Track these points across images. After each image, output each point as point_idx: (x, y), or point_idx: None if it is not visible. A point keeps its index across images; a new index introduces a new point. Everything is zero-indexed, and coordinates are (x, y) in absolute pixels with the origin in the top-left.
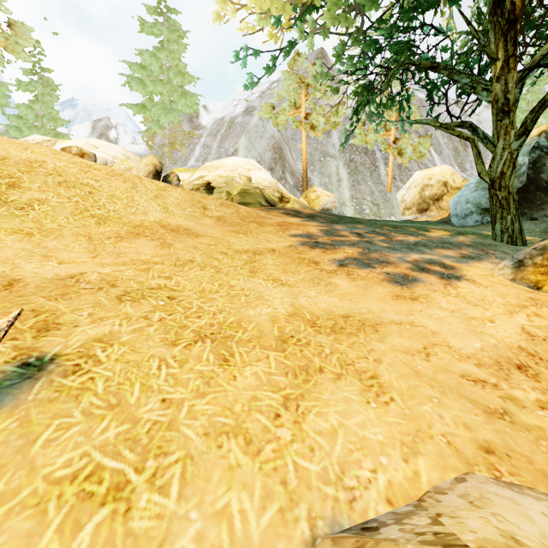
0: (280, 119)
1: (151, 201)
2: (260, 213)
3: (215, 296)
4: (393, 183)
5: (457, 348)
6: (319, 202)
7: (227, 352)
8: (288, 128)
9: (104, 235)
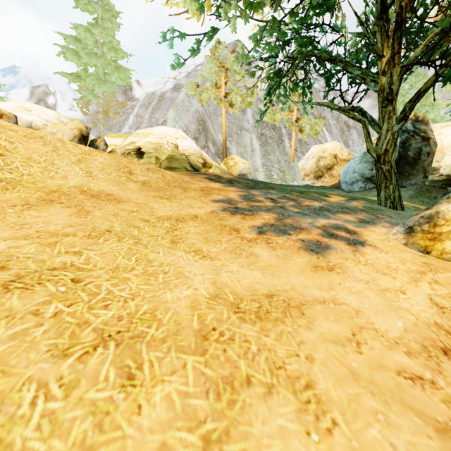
0: (203, 96)
1: (73, 165)
2: (185, 178)
3: (129, 275)
4: (295, 154)
5: (383, 330)
6: (237, 168)
7: (134, 362)
8: (211, 105)
9: (7, 202)
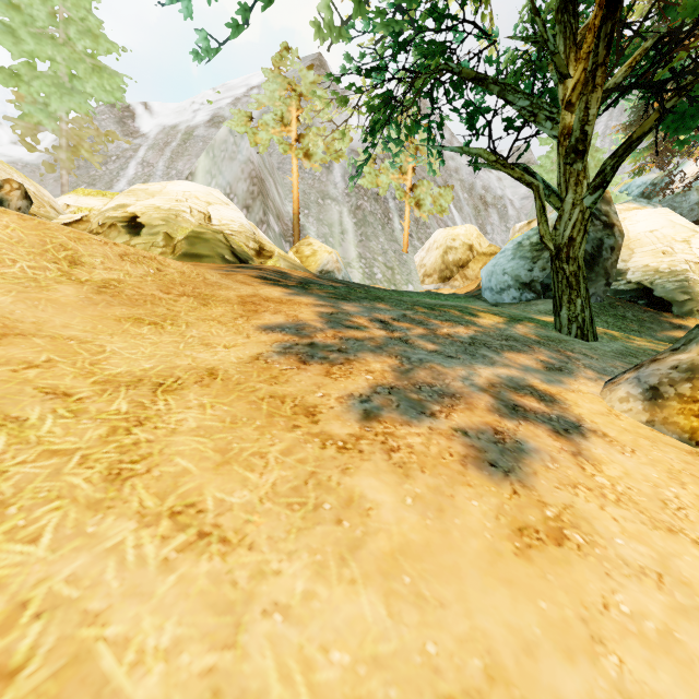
0: (260, 137)
1: None
2: (211, 276)
3: None
4: (410, 242)
5: None
6: (317, 260)
7: None
8: (274, 154)
9: None
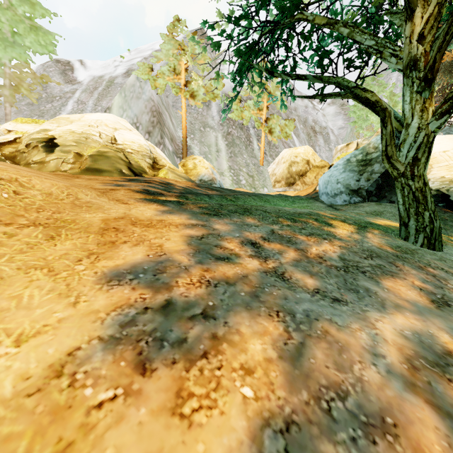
0: (159, 82)
1: None
2: (84, 195)
3: None
4: (264, 158)
5: None
6: (198, 172)
7: None
8: (170, 96)
9: None
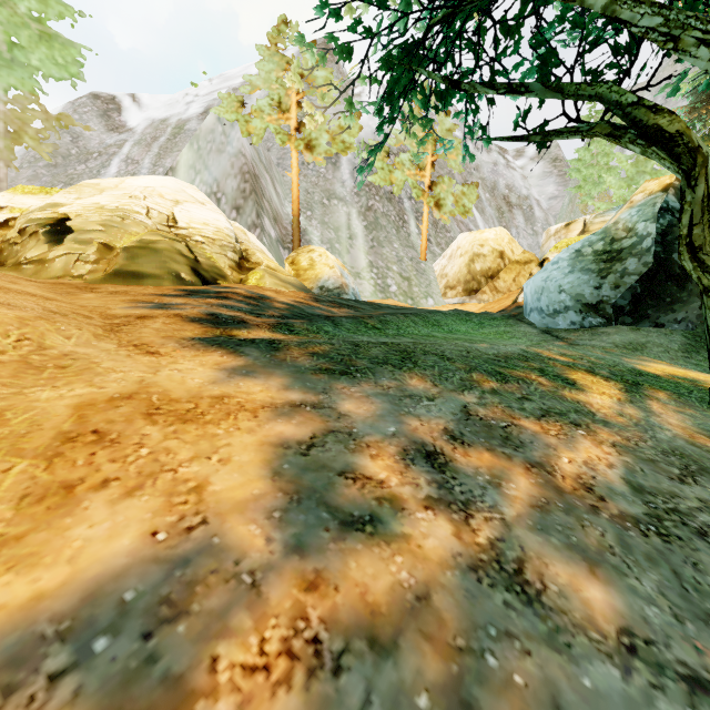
0: (254, 125)
1: None
2: (61, 339)
3: None
4: (428, 248)
5: None
6: (317, 274)
7: None
8: (273, 148)
9: None
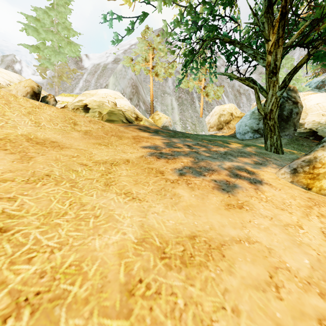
0: (136, 67)
1: (23, 116)
2: (120, 128)
3: (60, 221)
4: (203, 112)
5: (295, 269)
6: (161, 121)
7: None
8: (142, 74)
9: None
